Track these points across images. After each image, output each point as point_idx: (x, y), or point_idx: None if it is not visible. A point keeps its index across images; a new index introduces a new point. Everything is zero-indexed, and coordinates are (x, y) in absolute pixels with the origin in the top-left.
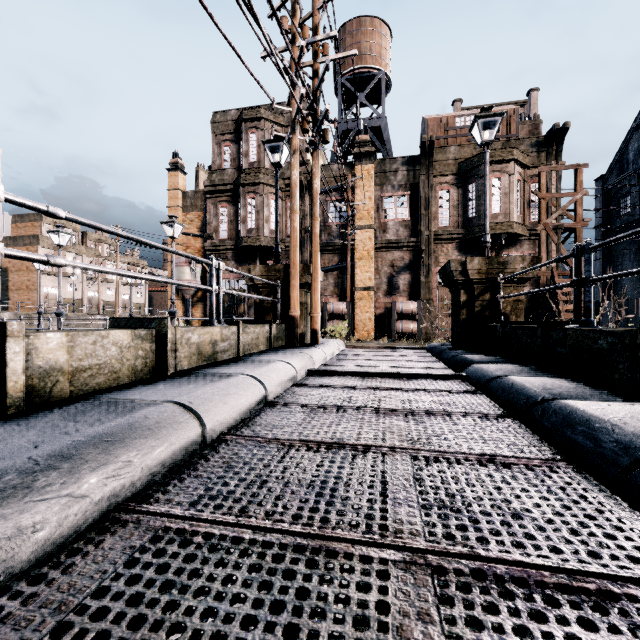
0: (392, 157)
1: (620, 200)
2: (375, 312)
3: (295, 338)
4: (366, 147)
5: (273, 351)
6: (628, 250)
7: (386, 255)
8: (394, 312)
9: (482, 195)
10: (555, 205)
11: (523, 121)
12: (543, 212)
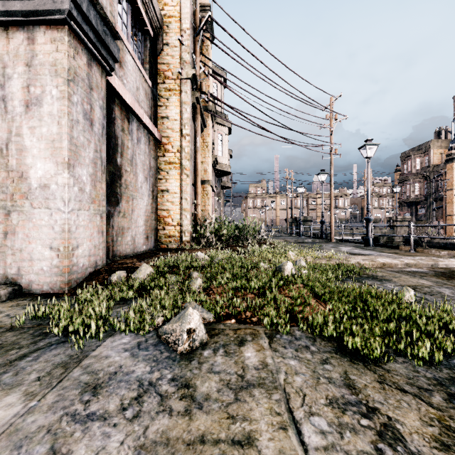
0: None
1: None
2: None
3: None
4: (450, 156)
5: None
6: None
7: None
8: None
9: None
10: None
11: None
12: None
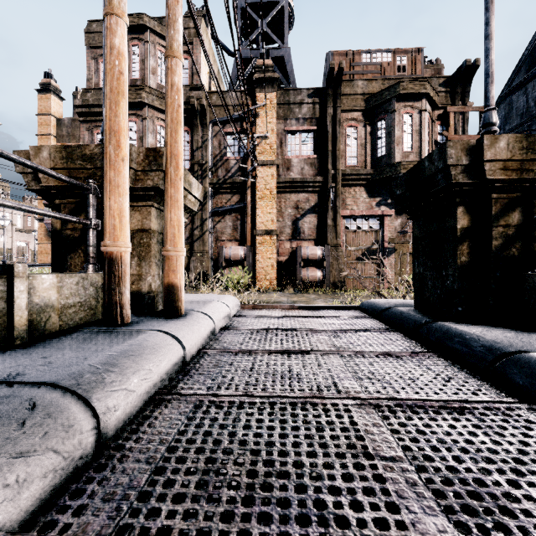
0: (296, 88)
1: None
2: (278, 258)
3: (115, 306)
4: (268, 73)
5: None
6: None
7: (290, 195)
8: (300, 258)
9: (393, 131)
10: None
11: (426, 64)
12: None
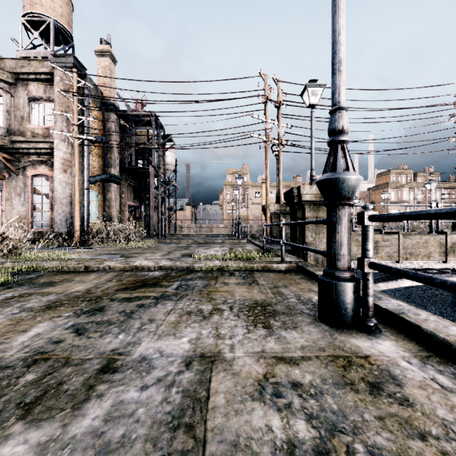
0: None
1: None
2: None
3: None
4: None
5: None
6: None
7: None
8: None
9: None
10: None
11: None
12: None
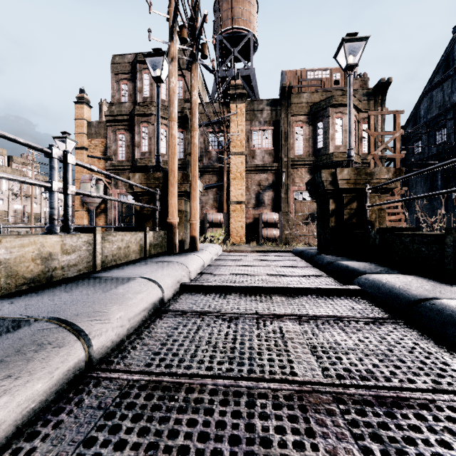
0: (259, 99)
1: (414, 144)
2: (246, 221)
3: (173, 245)
4: (239, 90)
5: (145, 261)
6: (420, 179)
7: (254, 176)
8: (261, 221)
9: (328, 131)
10: (380, 141)
11: (356, 78)
12: (372, 146)
